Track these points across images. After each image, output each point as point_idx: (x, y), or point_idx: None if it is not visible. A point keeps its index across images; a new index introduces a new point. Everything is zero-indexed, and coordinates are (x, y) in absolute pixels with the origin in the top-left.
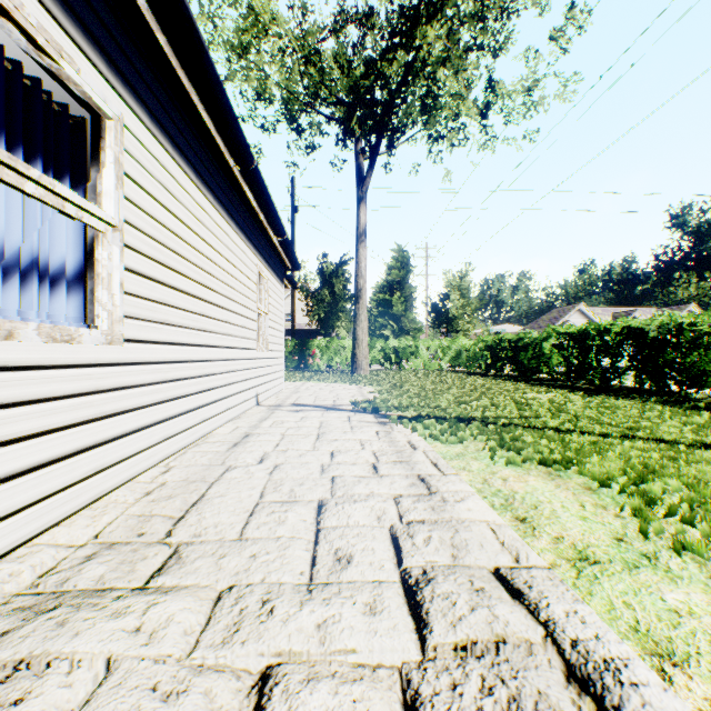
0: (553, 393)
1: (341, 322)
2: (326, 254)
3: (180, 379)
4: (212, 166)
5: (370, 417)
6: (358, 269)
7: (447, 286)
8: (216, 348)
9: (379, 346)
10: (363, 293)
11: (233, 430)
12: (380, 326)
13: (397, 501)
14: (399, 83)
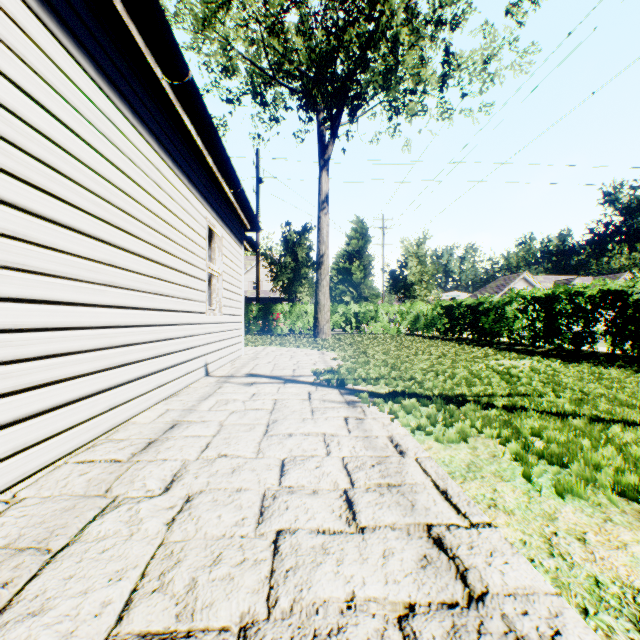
0: (527, 360)
1: (304, 288)
2: (289, 223)
3: (58, 354)
4: (130, 71)
5: (335, 393)
6: (320, 235)
7: (405, 253)
8: (136, 310)
9: (340, 310)
10: (325, 259)
11: (159, 416)
12: (340, 292)
13: (407, 636)
14: (360, 53)
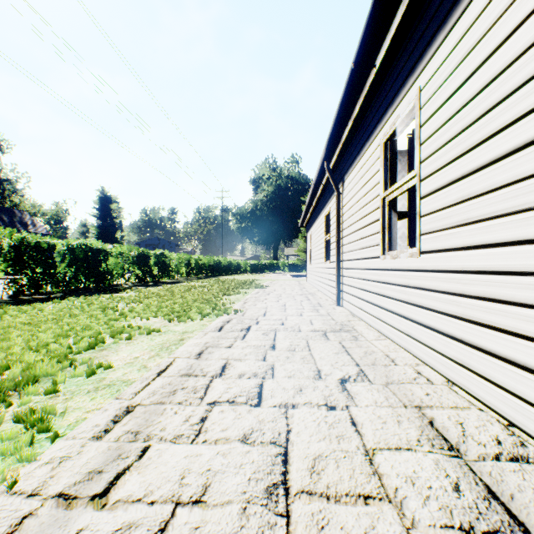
0: None
1: None
2: None
3: (497, 299)
4: None
5: None
6: None
7: None
8: None
9: None
10: None
11: None
12: None
13: (231, 347)
14: None
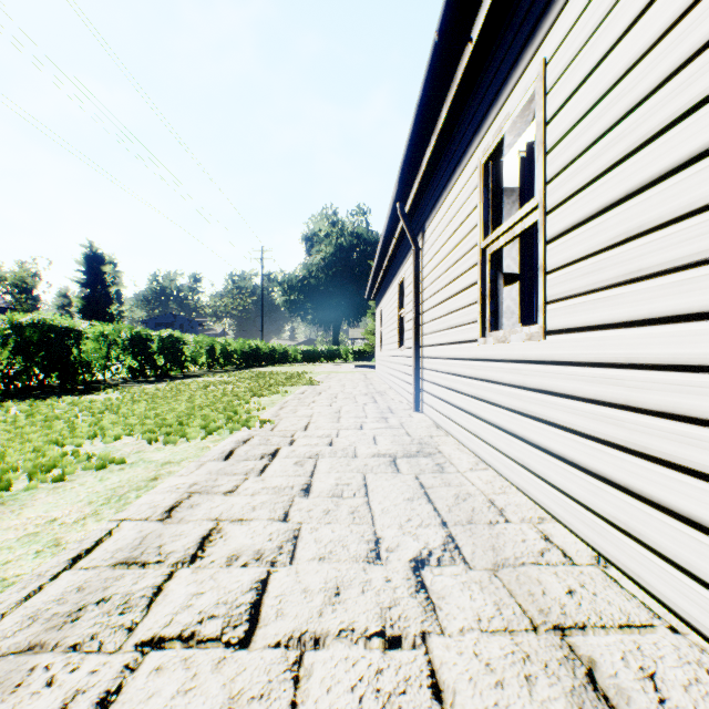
0: None
1: None
2: None
3: (705, 420)
4: None
5: None
6: None
7: None
8: None
9: None
10: None
11: None
12: None
13: (235, 491)
14: None
